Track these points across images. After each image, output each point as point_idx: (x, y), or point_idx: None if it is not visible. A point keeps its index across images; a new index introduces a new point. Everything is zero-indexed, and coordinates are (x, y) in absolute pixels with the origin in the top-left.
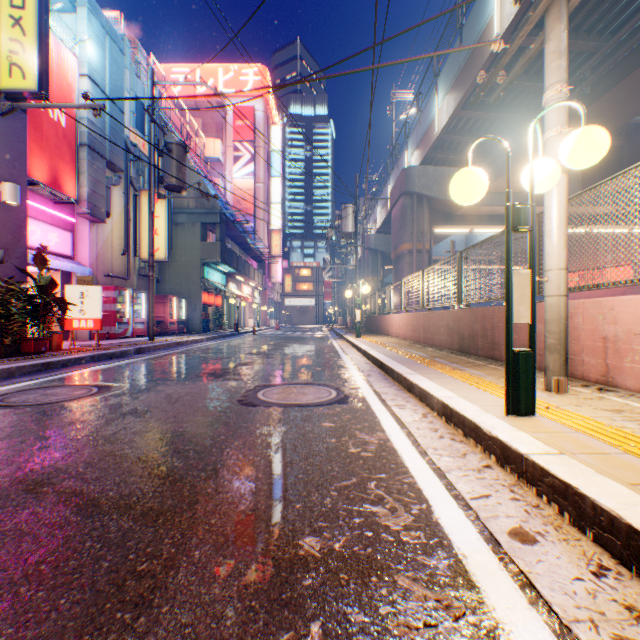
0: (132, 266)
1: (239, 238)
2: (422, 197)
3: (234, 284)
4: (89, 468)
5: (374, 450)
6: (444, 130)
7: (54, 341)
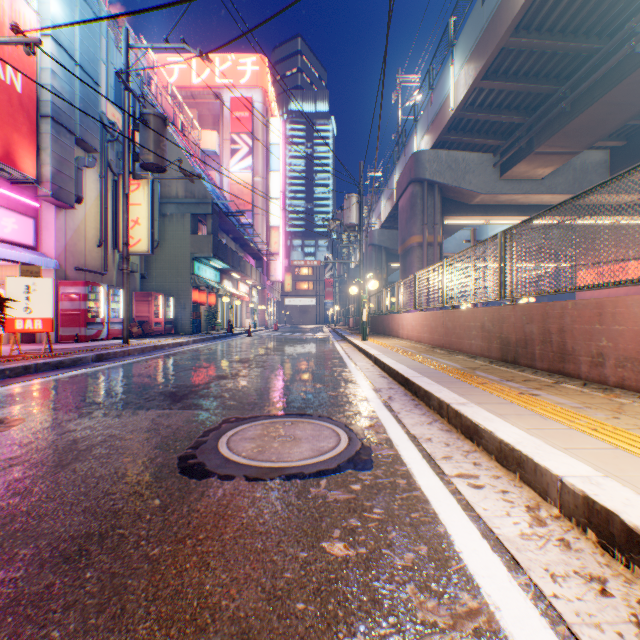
0: (110, 259)
1: (234, 232)
2: (433, 185)
3: (229, 282)
4: None
5: None
6: (461, 105)
7: None
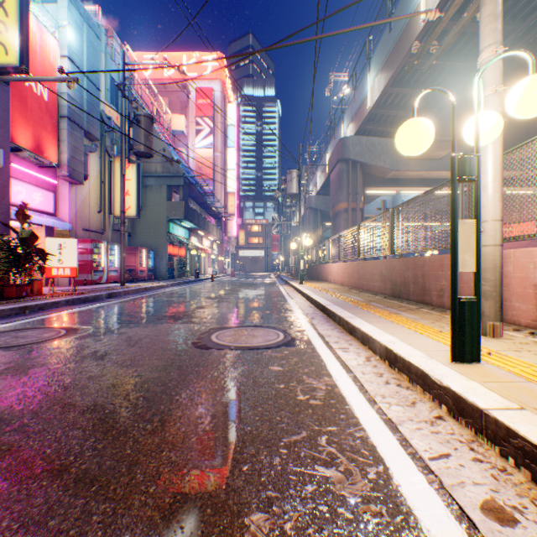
0: (107, 222)
1: (200, 199)
2: (356, 163)
3: (195, 238)
4: (34, 419)
5: (322, 397)
6: (375, 105)
7: (35, 287)
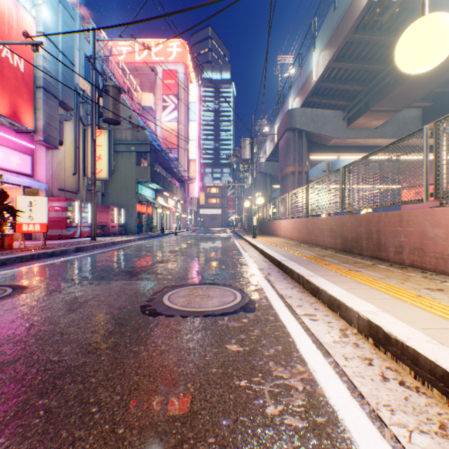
0: (81, 183)
1: (165, 164)
2: (302, 132)
3: (162, 198)
4: None
5: (303, 410)
6: (320, 79)
7: (5, 242)
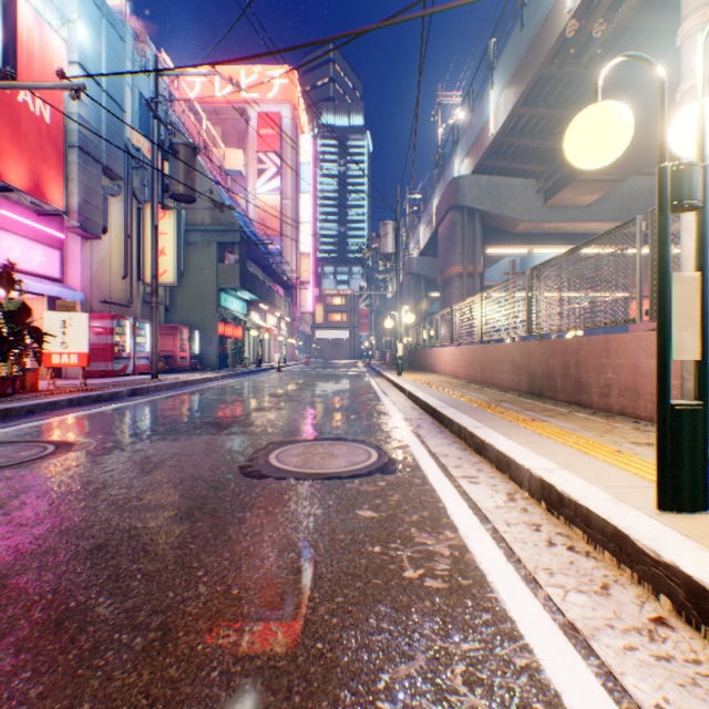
0: (135, 291)
1: (262, 261)
2: (474, 212)
3: (257, 313)
4: None
5: (446, 574)
6: (501, 131)
7: (28, 380)
